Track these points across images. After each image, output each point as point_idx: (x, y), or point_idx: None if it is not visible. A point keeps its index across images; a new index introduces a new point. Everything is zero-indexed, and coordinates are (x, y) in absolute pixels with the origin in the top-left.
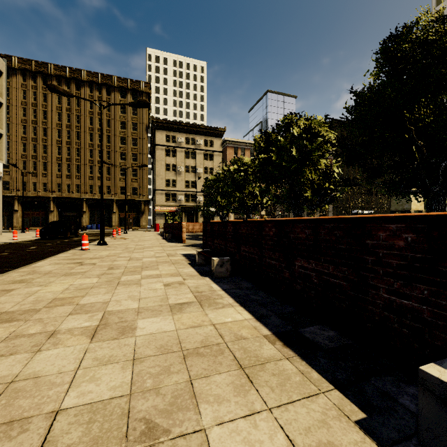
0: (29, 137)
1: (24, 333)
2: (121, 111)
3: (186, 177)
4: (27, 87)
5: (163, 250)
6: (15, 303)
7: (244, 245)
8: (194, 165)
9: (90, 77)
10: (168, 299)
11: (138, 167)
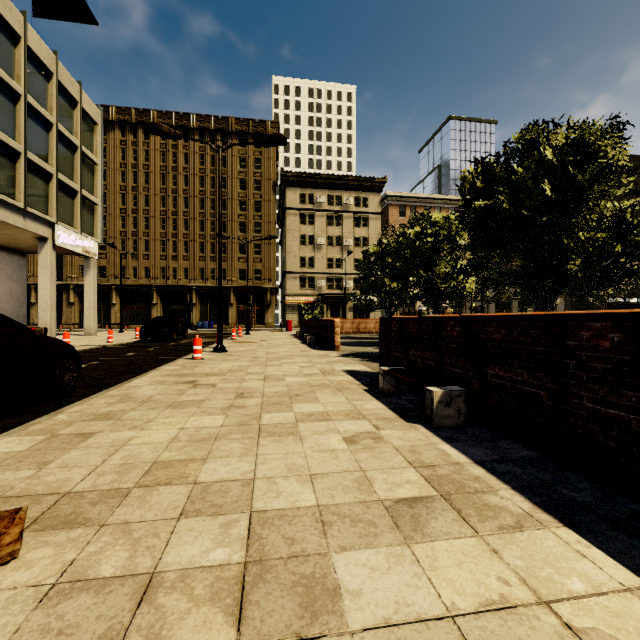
0: (129, 208)
1: (90, 574)
2: (240, 165)
3: (328, 252)
4: (126, 144)
5: (310, 362)
6: (90, 469)
7: (497, 365)
8: (340, 236)
9: (201, 122)
10: (371, 483)
11: (263, 242)
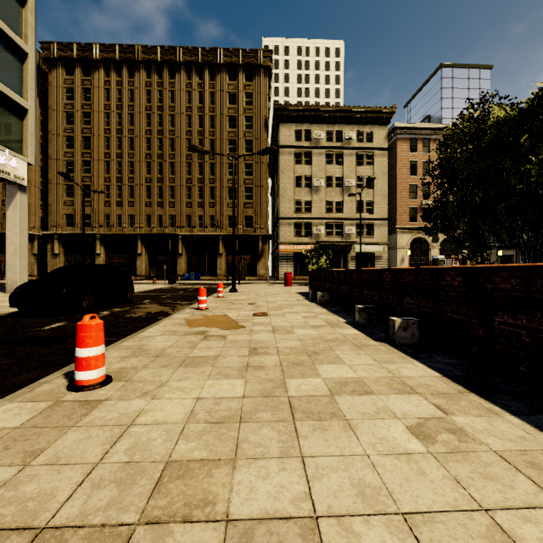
0: (113, 152)
1: None
2: (229, 101)
3: (327, 195)
4: (111, 84)
5: None
6: None
7: None
8: (340, 176)
9: (187, 55)
10: None
11: (254, 185)
